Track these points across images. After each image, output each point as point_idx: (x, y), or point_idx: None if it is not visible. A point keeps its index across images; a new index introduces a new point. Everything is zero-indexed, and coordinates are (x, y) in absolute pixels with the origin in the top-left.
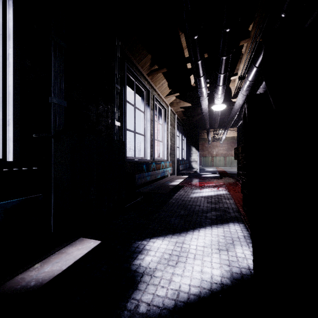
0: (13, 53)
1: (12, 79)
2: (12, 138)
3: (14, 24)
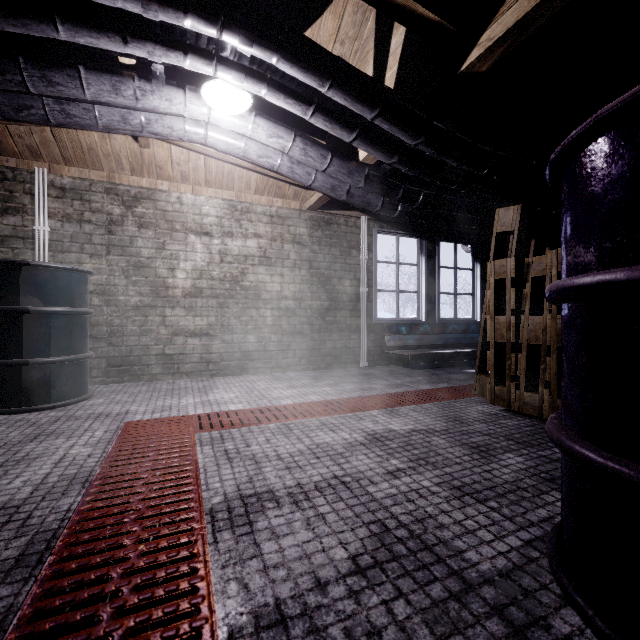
0: (479, 284)
1: (479, 293)
2: (479, 313)
3: (480, 273)
